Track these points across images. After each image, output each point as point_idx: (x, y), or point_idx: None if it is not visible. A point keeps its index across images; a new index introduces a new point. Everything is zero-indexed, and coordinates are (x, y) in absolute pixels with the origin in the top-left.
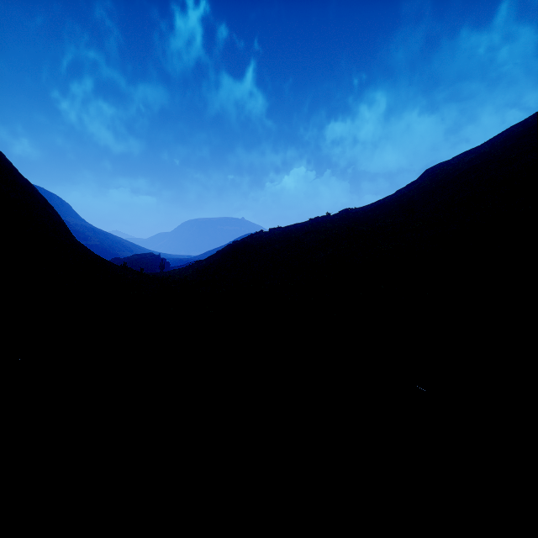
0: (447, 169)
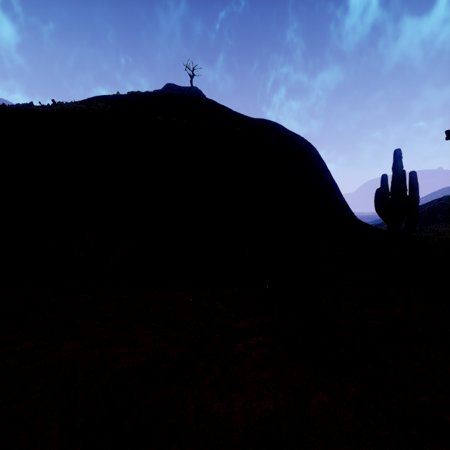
0: None
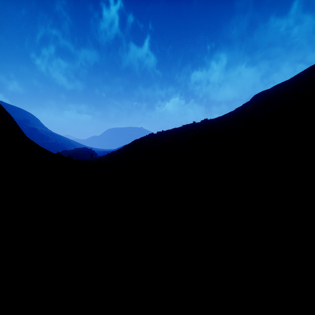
0: (270, 93)
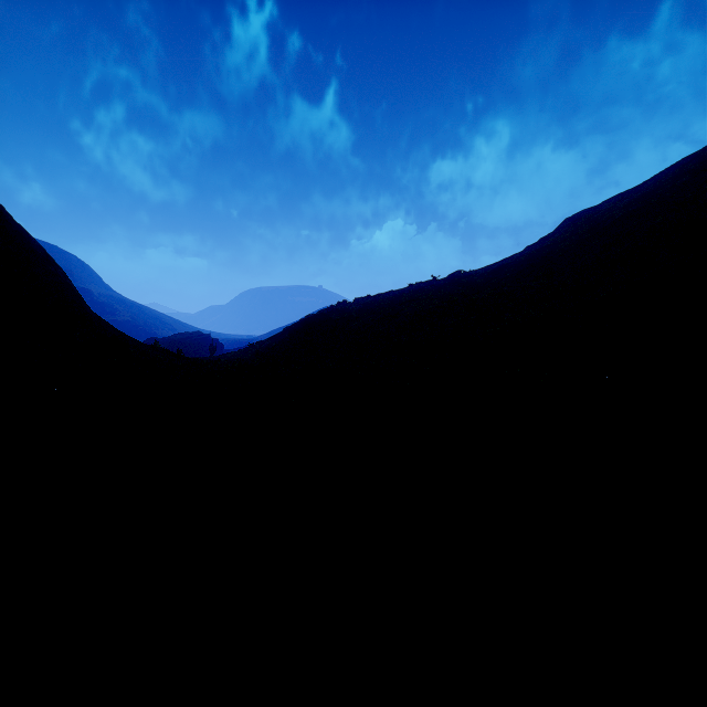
0: (595, 217)
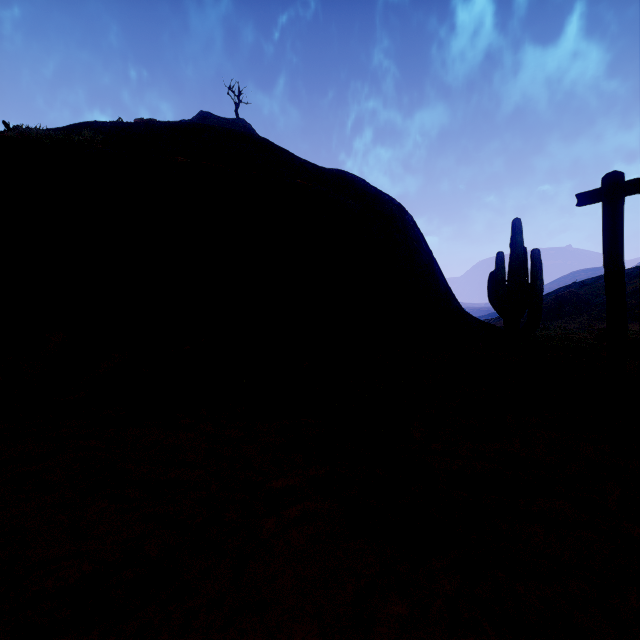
0: None
